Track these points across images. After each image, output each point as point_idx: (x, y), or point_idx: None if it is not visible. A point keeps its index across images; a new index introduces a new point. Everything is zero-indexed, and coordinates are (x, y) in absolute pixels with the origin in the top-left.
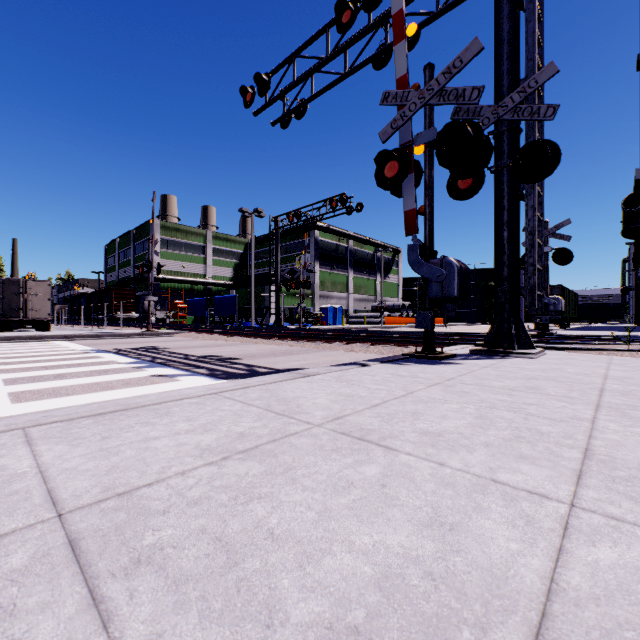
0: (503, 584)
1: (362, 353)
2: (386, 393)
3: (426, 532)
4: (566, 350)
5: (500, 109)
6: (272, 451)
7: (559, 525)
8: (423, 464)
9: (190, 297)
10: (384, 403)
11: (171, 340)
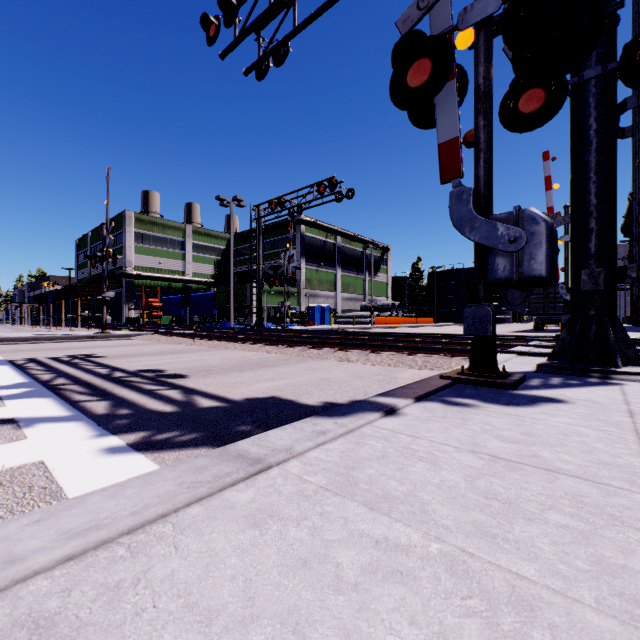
0: None
1: (361, 364)
2: None
3: None
4: None
5: None
6: None
7: None
8: None
9: (167, 295)
10: None
11: (123, 344)
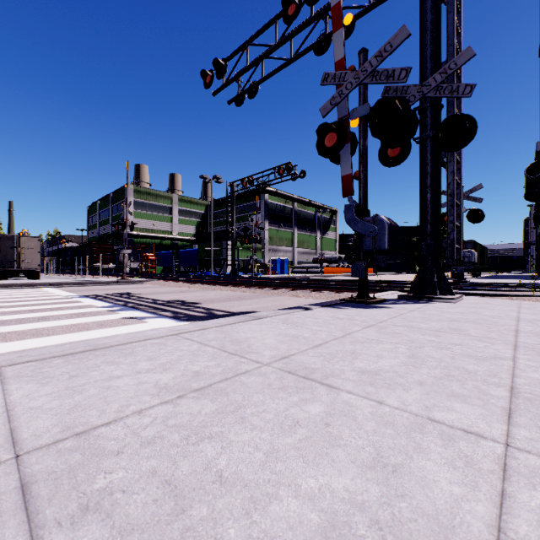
0: (451, 534)
1: (305, 298)
2: (327, 334)
3: (370, 474)
4: (480, 296)
5: (424, 88)
6: (224, 389)
7: (498, 466)
8: (363, 402)
9: (159, 250)
10: (325, 343)
11: (142, 287)
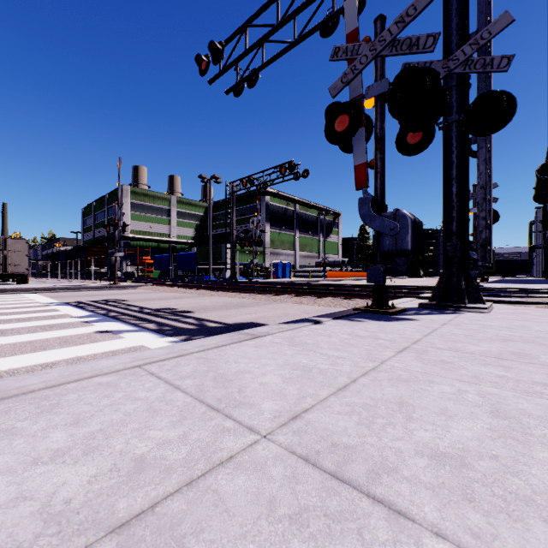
0: None
1: (310, 305)
2: (351, 364)
3: None
4: (510, 303)
5: (451, 63)
6: (177, 524)
7: None
8: None
9: (157, 254)
10: (353, 383)
11: (134, 292)
